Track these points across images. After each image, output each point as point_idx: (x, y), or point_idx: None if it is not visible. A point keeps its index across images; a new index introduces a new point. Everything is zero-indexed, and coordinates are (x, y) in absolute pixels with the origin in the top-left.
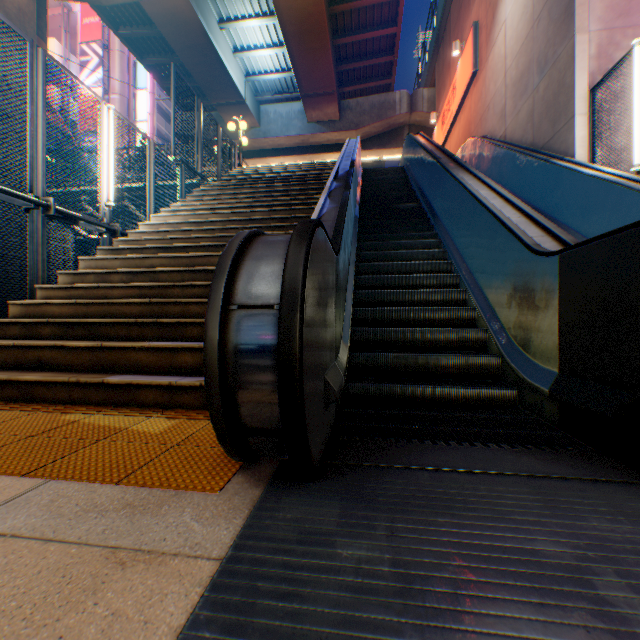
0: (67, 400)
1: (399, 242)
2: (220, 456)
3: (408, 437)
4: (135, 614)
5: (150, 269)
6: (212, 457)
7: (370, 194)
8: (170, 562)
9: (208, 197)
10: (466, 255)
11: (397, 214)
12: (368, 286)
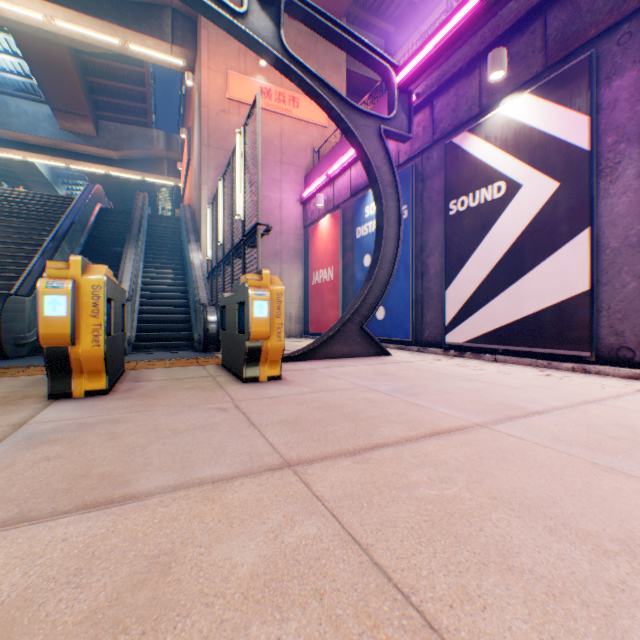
0: None
1: None
2: None
3: None
4: None
5: None
6: None
7: (99, 235)
8: None
9: None
10: None
11: (110, 256)
12: None
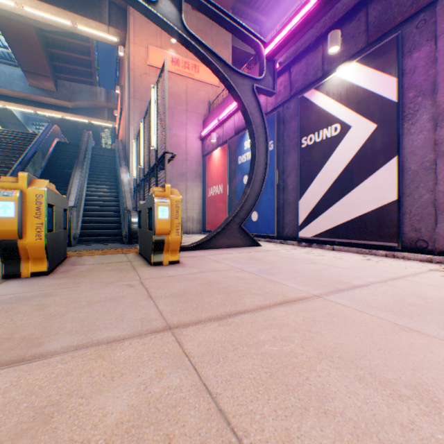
0: None
1: None
2: None
3: None
4: None
5: None
6: None
7: (56, 161)
8: None
9: None
10: None
11: (63, 176)
12: None
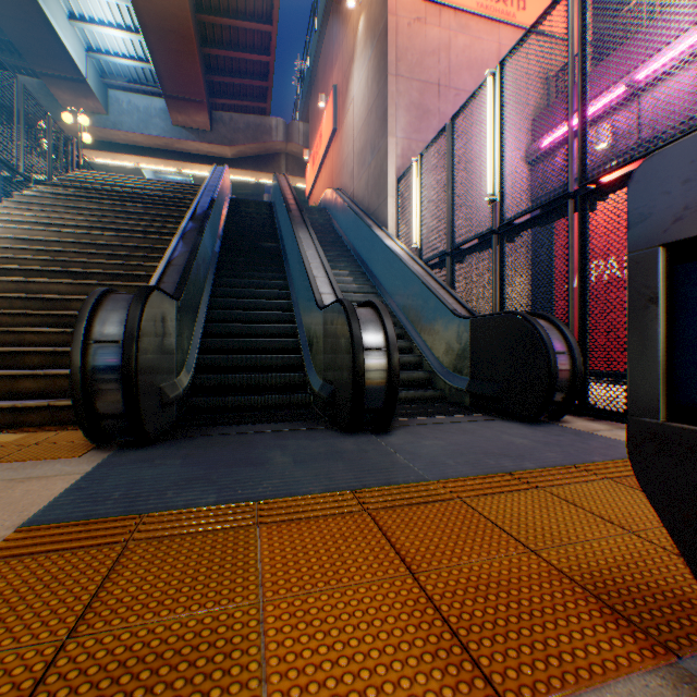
0: None
1: (254, 281)
2: (77, 445)
3: (224, 425)
4: (41, 488)
5: None
6: (70, 446)
7: (236, 227)
8: (55, 477)
9: (37, 206)
10: (299, 299)
11: (257, 253)
12: (221, 320)
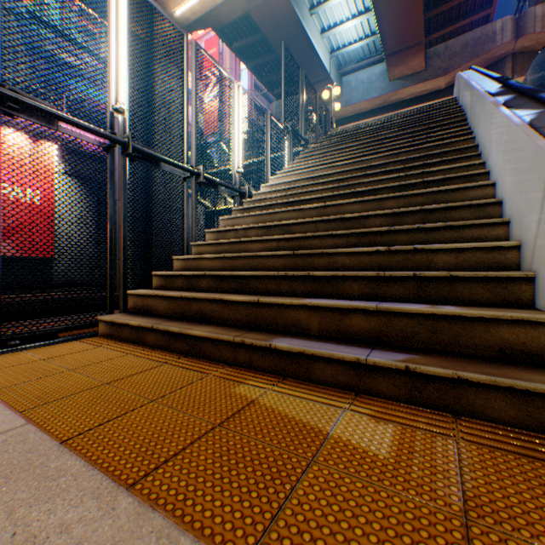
0: (230, 361)
1: None
2: None
3: None
4: None
5: (282, 222)
6: None
7: None
8: None
9: (313, 157)
10: None
11: None
12: None
